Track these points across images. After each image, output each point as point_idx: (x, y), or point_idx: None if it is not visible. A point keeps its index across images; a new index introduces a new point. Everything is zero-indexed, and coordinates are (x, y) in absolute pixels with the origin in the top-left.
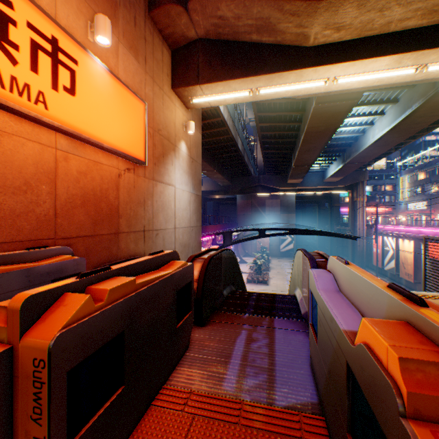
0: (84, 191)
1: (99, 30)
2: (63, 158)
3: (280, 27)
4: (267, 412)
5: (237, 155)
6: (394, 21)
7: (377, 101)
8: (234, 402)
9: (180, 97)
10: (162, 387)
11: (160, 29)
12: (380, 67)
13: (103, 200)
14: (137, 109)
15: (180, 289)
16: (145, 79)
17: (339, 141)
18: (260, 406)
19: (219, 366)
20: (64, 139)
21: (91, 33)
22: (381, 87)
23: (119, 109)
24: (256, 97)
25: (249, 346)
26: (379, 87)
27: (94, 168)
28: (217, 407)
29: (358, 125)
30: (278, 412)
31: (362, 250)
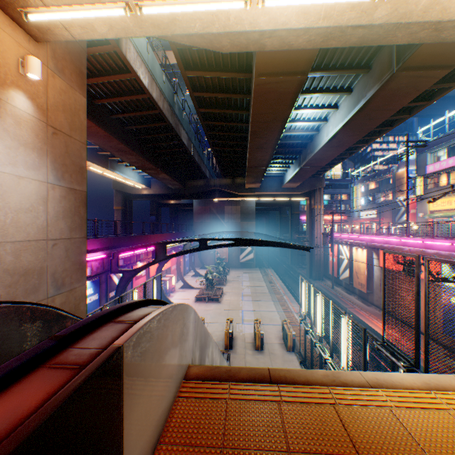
0: None
1: None
2: None
3: None
4: None
5: (185, 151)
6: None
7: (330, 89)
8: None
9: None
10: None
11: None
12: None
13: None
14: None
15: None
16: None
17: (294, 140)
18: None
19: None
20: None
21: None
22: (330, 45)
23: None
24: (146, 27)
25: None
26: (329, 45)
27: None
28: None
29: (312, 120)
30: None
31: (319, 259)
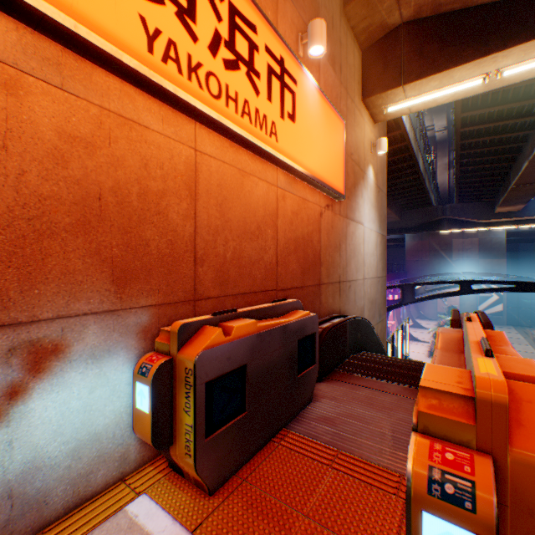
0: (295, 235)
1: (315, 39)
2: (281, 197)
3: None
4: None
5: (414, 179)
6: None
7: None
8: None
9: (368, 108)
10: None
11: (353, 26)
12: None
13: (308, 245)
14: (337, 130)
15: None
16: (339, 92)
17: None
18: None
19: None
20: (282, 175)
21: (301, 46)
22: None
23: (324, 132)
24: (491, 84)
25: None
26: None
27: (302, 207)
28: None
29: None
30: None
31: None
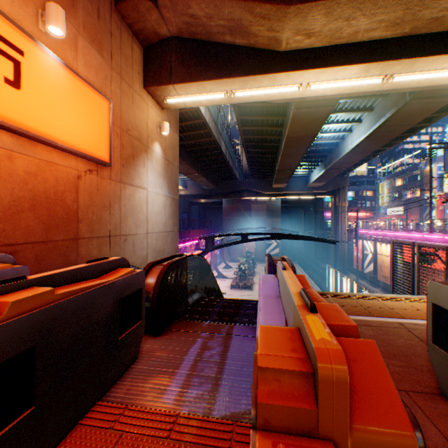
0: (33, 194)
1: (51, 19)
2: (6, 156)
3: (253, 29)
4: (201, 424)
5: (221, 158)
6: (361, 31)
7: (354, 108)
8: (169, 416)
9: (153, 96)
10: (96, 404)
11: (129, 24)
12: (350, 75)
13: (58, 203)
14: (100, 107)
15: (126, 298)
16: (111, 76)
17: (321, 147)
18: (196, 418)
19: (164, 378)
20: (8, 136)
21: (43, 22)
22: (353, 95)
23: (78, 106)
24: (233, 100)
25: (201, 354)
26: (352, 95)
27: (46, 168)
28: (149, 422)
29: (337, 131)
30: (212, 423)
31: (344, 254)
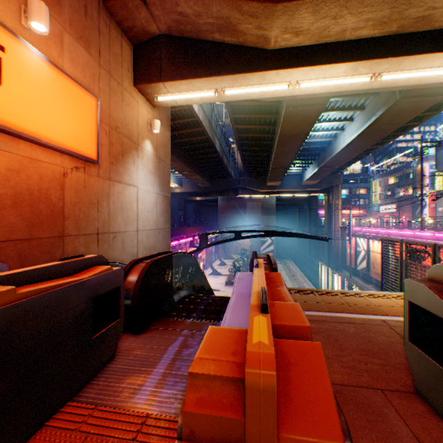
0: (16, 191)
1: (33, 15)
2: None
3: (241, 27)
4: (169, 425)
5: (216, 156)
6: (349, 30)
7: (346, 107)
8: (139, 417)
9: (143, 94)
10: (66, 405)
11: (119, 22)
12: (338, 74)
13: (42, 201)
14: (87, 104)
15: (102, 296)
16: (99, 73)
17: (314, 145)
18: (166, 418)
19: (139, 377)
20: None
21: (26, 18)
22: (343, 93)
23: (63, 103)
24: (223, 98)
25: (180, 353)
26: (342, 93)
27: (30, 165)
28: (117, 423)
29: (330, 130)
30: None
31: (337, 251)
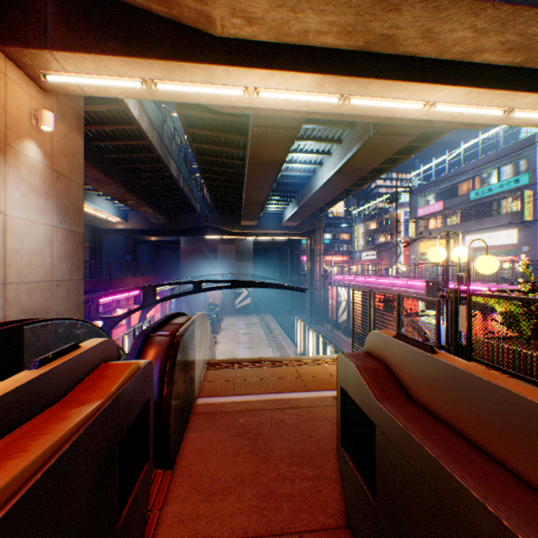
0: None
1: None
2: None
3: None
4: None
5: (173, 183)
6: (312, 32)
7: (323, 138)
8: None
9: (18, 64)
10: None
11: None
12: (303, 87)
13: None
14: None
15: None
16: None
17: (292, 180)
18: None
19: None
20: None
21: None
22: (315, 117)
23: None
24: (158, 95)
25: None
26: (313, 116)
27: None
28: None
29: (308, 163)
30: None
31: (320, 302)
